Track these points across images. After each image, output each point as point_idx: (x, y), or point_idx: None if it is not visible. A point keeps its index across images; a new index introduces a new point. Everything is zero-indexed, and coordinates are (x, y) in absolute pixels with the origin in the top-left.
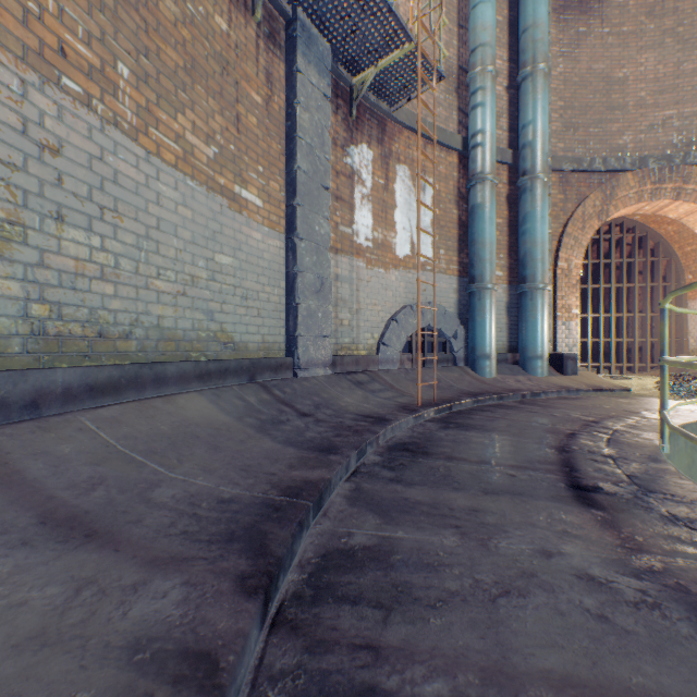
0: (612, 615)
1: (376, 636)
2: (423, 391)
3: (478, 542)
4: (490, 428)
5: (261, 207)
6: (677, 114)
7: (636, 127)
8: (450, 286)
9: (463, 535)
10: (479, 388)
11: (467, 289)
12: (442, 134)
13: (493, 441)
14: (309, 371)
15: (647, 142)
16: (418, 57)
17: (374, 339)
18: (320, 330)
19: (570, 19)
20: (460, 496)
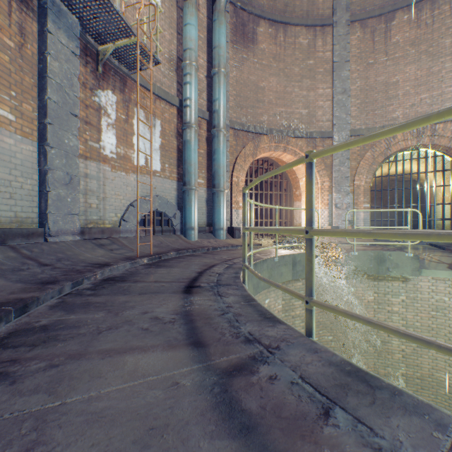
0: (151, 328)
1: (20, 356)
2: (148, 249)
3: (115, 314)
4: (174, 266)
5: (14, 121)
6: (285, 111)
7: (269, 113)
8: (172, 187)
9: (109, 312)
10: (185, 246)
11: (182, 189)
12: (167, 95)
13: (169, 272)
14: (60, 238)
15: (273, 122)
16: (138, 48)
17: (117, 217)
18: (70, 210)
19: (239, 48)
20: (124, 297)
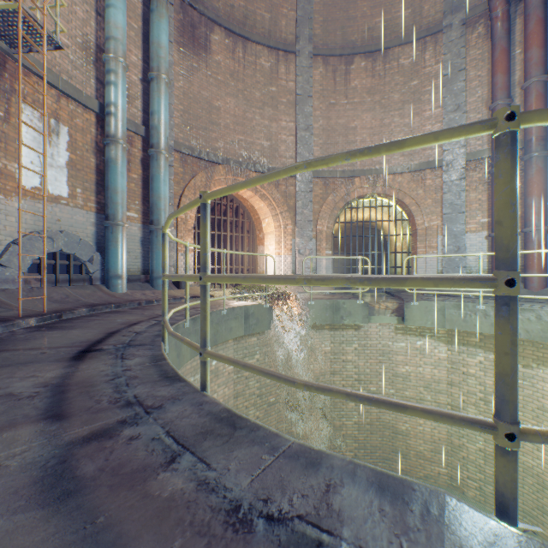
0: None
1: None
2: (42, 305)
3: None
4: (78, 327)
5: None
6: (245, 140)
7: (226, 140)
8: (88, 220)
9: None
10: (106, 300)
11: (103, 223)
12: (79, 93)
13: (66, 334)
14: None
15: (231, 150)
16: (20, 19)
17: None
18: None
19: (188, 54)
20: None
